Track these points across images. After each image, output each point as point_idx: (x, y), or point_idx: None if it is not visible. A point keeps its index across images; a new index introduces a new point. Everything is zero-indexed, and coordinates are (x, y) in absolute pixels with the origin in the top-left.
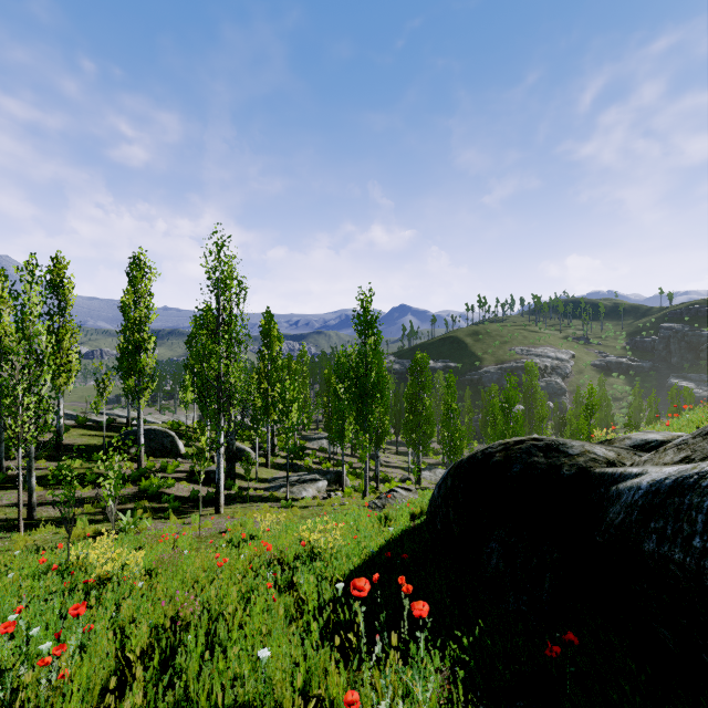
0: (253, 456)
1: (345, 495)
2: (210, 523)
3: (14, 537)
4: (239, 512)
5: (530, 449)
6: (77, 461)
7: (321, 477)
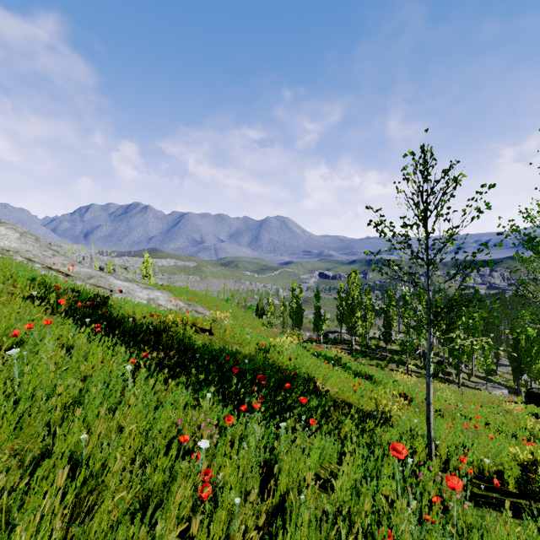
0: (463, 368)
1: (518, 399)
2: (459, 389)
3: (411, 377)
4: (467, 389)
5: (537, 389)
6: (401, 357)
7: (504, 388)
